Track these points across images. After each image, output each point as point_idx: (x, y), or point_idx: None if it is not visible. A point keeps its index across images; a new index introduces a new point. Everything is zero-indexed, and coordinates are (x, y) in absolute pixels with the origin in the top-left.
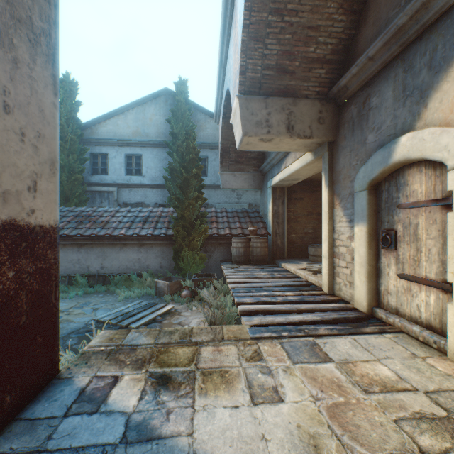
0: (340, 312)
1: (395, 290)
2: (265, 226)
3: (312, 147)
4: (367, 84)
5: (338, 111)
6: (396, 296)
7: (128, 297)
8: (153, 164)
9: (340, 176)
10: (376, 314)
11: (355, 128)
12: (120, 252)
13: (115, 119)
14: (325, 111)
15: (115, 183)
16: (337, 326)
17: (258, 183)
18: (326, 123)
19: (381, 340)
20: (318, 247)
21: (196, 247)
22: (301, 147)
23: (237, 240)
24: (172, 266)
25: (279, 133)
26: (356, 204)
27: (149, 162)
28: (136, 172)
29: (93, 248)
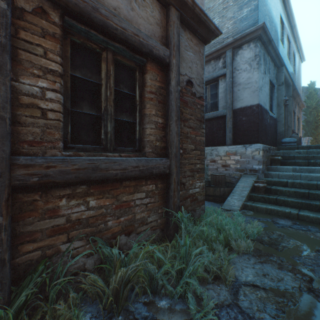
0: None
1: None
2: None
3: None
4: None
5: None
6: None
7: None
8: None
9: None
10: None
11: None
12: None
13: None
14: None
15: None
16: None
17: None
18: None
19: None
20: None
21: None
22: None
23: None
24: None
25: None
26: None
27: None
28: None
29: None
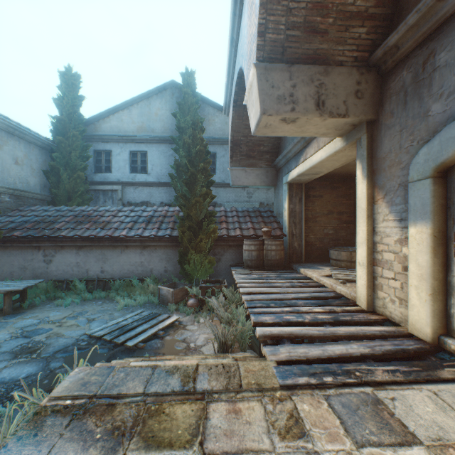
0: (394, 341)
1: None
2: (280, 227)
3: (344, 129)
4: (430, 36)
5: (381, 82)
6: None
7: (128, 305)
8: (159, 161)
9: (385, 164)
10: (446, 346)
11: (409, 98)
12: (122, 254)
13: (119, 114)
14: (365, 82)
15: (120, 181)
16: (399, 366)
17: (271, 179)
18: (366, 98)
19: None
20: (342, 250)
21: (203, 250)
22: (331, 131)
23: (249, 242)
24: (178, 270)
25: (307, 111)
26: (412, 198)
27: (154, 159)
28: (141, 169)
29: (93, 250)
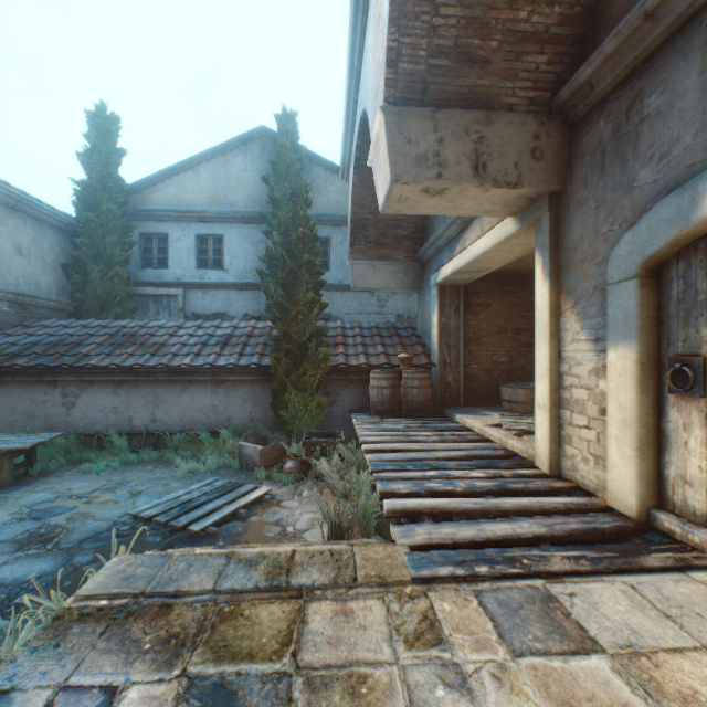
0: (584, 517)
1: (703, 478)
2: (426, 351)
3: (517, 205)
4: (637, 71)
5: (570, 136)
6: (705, 490)
7: (193, 471)
8: (241, 250)
9: (575, 257)
10: (658, 523)
11: (608, 161)
12: (184, 394)
13: (180, 178)
14: (546, 136)
15: (181, 281)
16: (586, 551)
17: (414, 279)
18: (547, 159)
19: (691, 590)
20: (518, 387)
21: (309, 387)
22: (498, 207)
23: (379, 374)
24: (270, 418)
25: (460, 178)
26: (612, 307)
27: (235, 247)
28: (214, 263)
29: (139, 388)
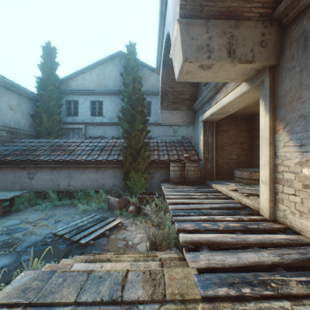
0: (299, 249)
1: None
2: (197, 153)
3: (250, 75)
4: None
5: (282, 33)
6: None
7: (86, 210)
8: (111, 107)
9: (285, 100)
10: None
11: (309, 42)
12: (83, 173)
13: (83, 75)
14: (268, 34)
15: (83, 122)
16: None
17: (190, 119)
18: (269, 46)
19: None
20: (244, 170)
21: (140, 170)
22: (239, 76)
23: (174, 164)
24: (123, 185)
25: (220, 58)
26: None
27: (108, 106)
28: (98, 113)
29: (62, 170)
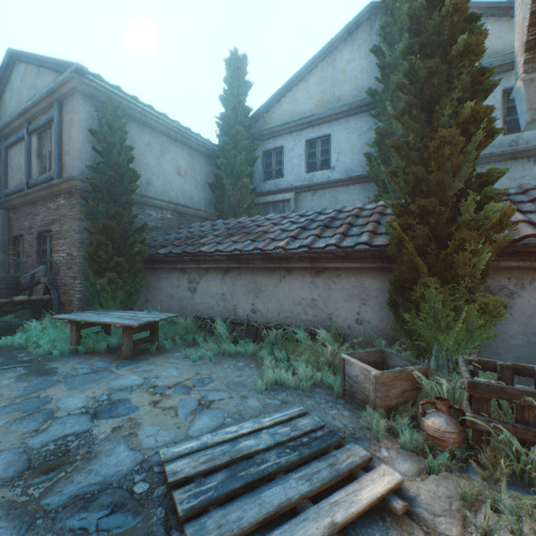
0: None
1: None
2: None
3: None
4: None
5: None
6: None
7: (280, 383)
8: (347, 145)
9: None
10: None
11: None
12: (281, 284)
13: (292, 93)
14: None
15: (292, 186)
16: None
17: None
18: None
19: None
20: None
21: (464, 276)
22: None
23: None
24: (385, 322)
25: None
26: None
27: (341, 143)
28: (321, 164)
29: (241, 276)
